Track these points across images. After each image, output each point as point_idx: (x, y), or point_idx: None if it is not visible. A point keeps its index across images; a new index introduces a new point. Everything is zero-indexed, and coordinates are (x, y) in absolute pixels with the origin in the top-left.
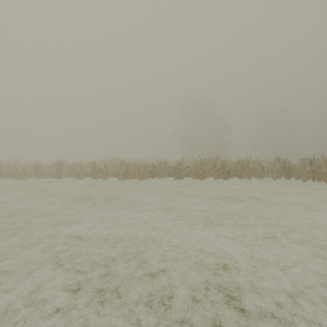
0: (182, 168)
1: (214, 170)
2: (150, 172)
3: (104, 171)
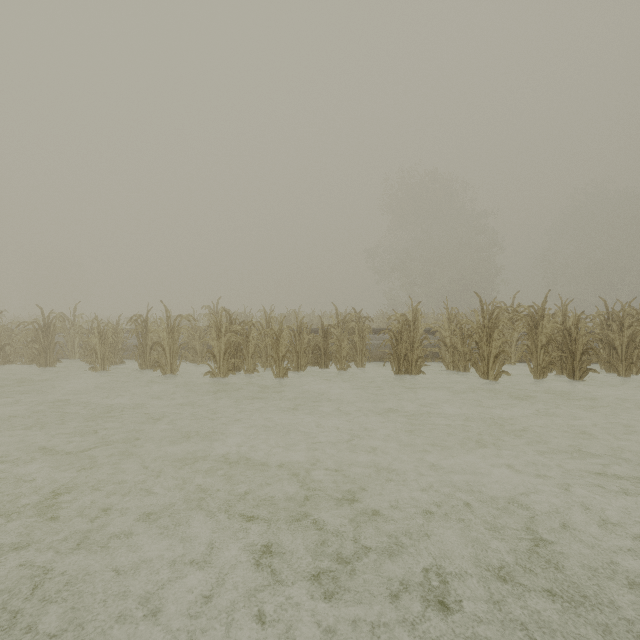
0: (415, 336)
1: (534, 345)
2: (314, 348)
3: (168, 348)
